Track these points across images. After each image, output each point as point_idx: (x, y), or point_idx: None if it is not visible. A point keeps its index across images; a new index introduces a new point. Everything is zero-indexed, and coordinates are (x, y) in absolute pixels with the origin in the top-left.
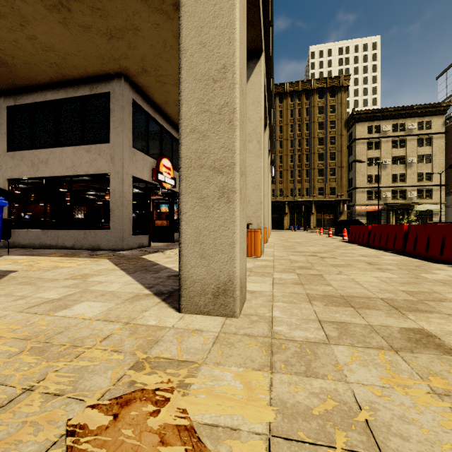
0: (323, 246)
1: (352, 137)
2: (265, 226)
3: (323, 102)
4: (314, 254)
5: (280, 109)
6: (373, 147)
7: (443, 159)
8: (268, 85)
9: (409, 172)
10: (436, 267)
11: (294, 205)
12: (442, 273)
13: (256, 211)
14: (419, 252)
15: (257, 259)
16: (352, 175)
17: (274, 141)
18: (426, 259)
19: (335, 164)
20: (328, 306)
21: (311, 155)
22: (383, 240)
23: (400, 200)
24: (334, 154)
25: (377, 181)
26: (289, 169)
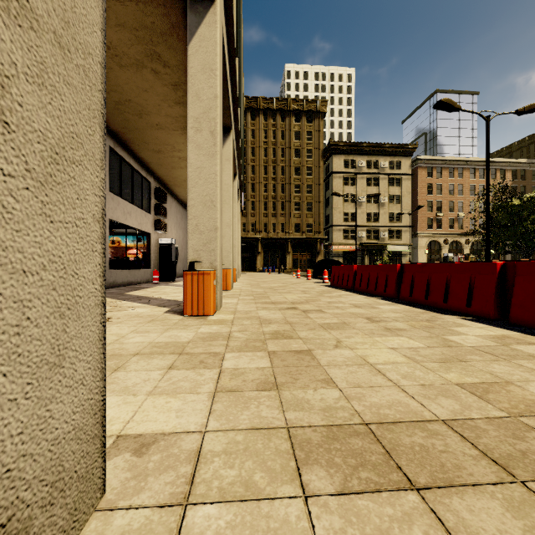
0: (303, 293)
1: (329, 170)
2: (229, 266)
3: (299, 126)
4: (294, 306)
5: (252, 127)
6: (350, 183)
7: (410, 201)
8: (232, 69)
9: (382, 212)
10: (451, 321)
11: (268, 242)
12: (469, 332)
13: (208, 242)
14: (417, 298)
15: (206, 320)
16: (329, 211)
17: (245, 165)
18: (429, 308)
19: (312, 198)
20: (352, 499)
21: (286, 185)
22: (372, 283)
23: (374, 241)
24: (311, 186)
25: (353, 220)
26: (263, 200)
